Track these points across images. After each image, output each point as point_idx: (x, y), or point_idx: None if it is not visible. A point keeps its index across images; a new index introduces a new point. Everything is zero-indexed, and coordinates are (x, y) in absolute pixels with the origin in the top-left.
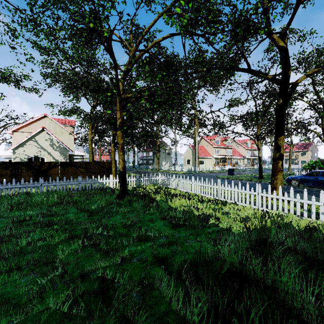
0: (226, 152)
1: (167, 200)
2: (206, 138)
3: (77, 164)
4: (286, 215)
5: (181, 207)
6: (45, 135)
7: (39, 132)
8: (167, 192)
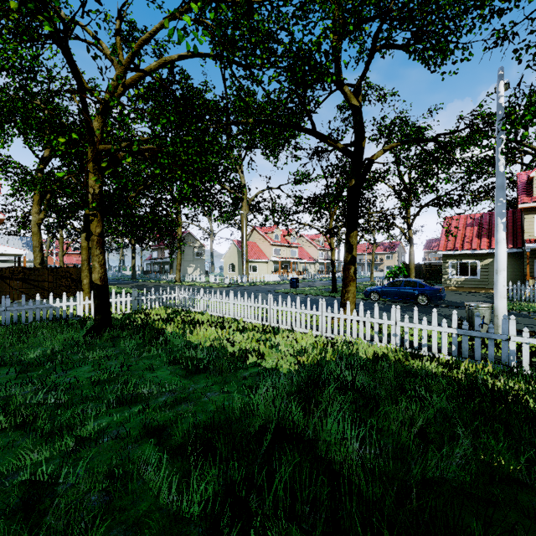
0: (290, 252)
1: (185, 331)
2: (260, 230)
3: (3, 273)
4: (354, 341)
5: (208, 341)
6: None
7: None
8: (188, 318)
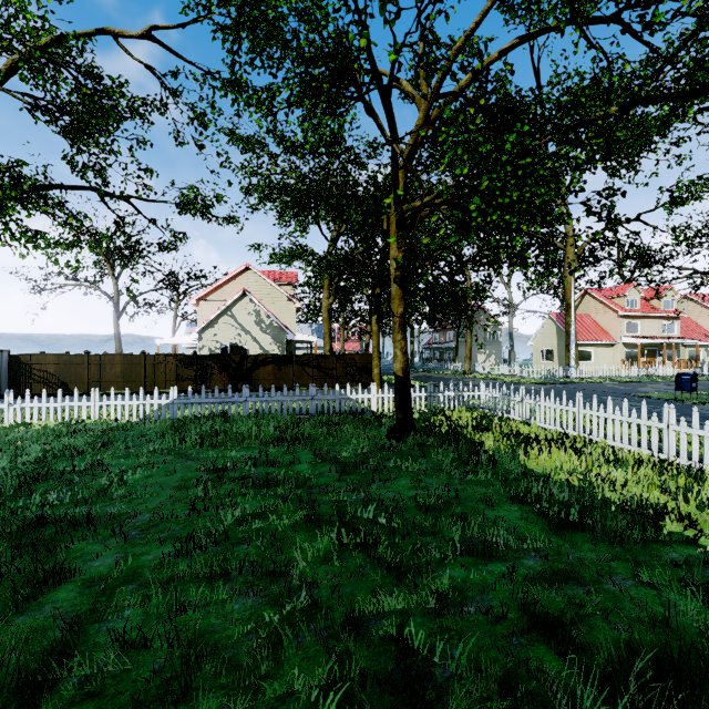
0: (660, 328)
1: (514, 450)
2: (597, 294)
3: (302, 360)
4: None
5: (560, 473)
6: (248, 304)
7: (238, 300)
8: (510, 429)
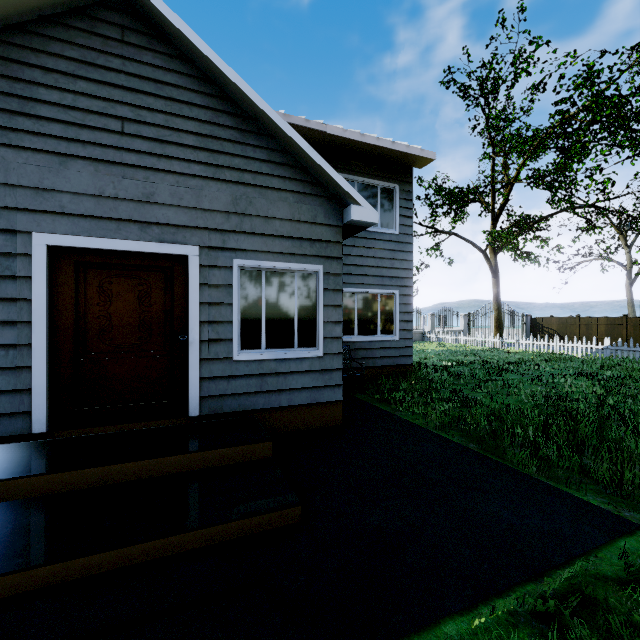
0: None
1: None
2: None
3: None
4: None
5: None
6: None
7: None
8: None
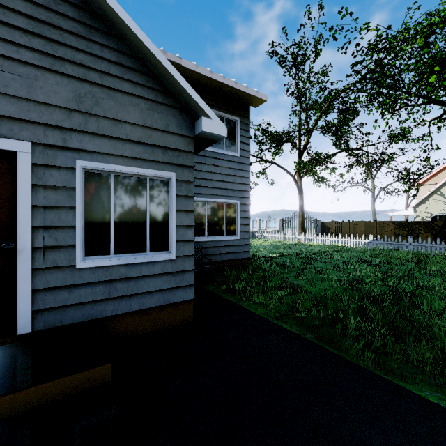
0: None
1: None
2: None
3: None
4: None
5: None
6: None
7: (445, 182)
8: None
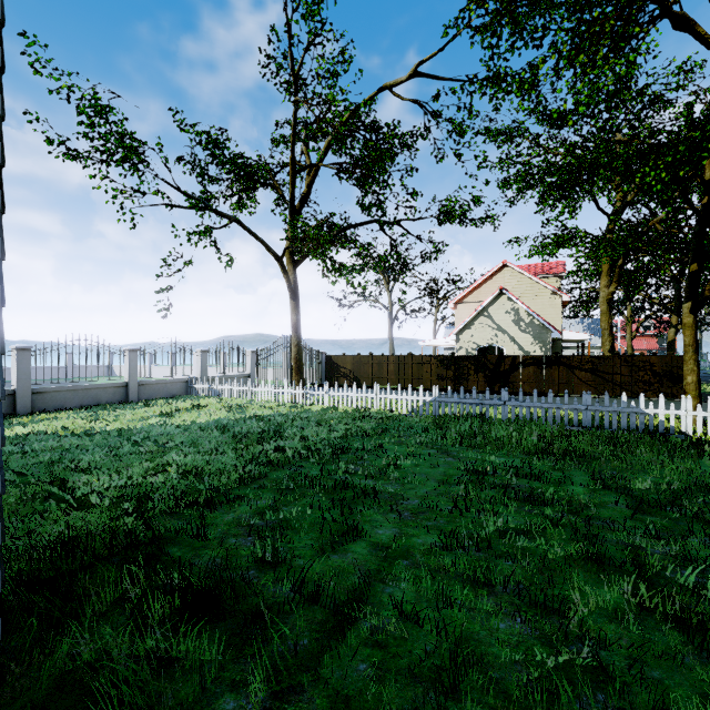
0: None
1: None
2: None
3: (570, 362)
4: None
5: None
6: (505, 303)
7: (494, 299)
8: None
